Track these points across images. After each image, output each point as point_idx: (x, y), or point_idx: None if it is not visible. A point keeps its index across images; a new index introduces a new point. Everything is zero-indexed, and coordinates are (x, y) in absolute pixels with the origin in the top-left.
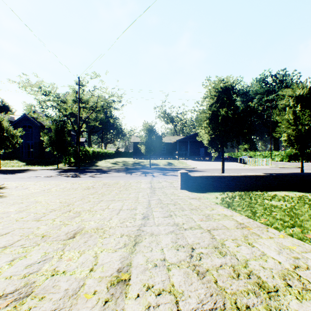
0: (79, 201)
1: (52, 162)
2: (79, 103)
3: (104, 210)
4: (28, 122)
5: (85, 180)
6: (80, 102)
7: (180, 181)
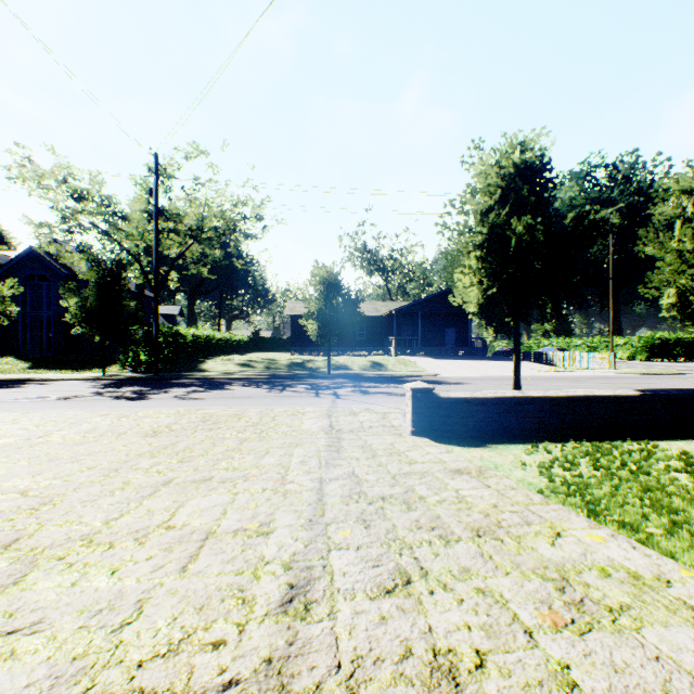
0: (89, 488)
1: (96, 362)
2: (156, 218)
3: (143, 540)
4: (39, 266)
5: (159, 408)
6: (160, 216)
7: (411, 413)
